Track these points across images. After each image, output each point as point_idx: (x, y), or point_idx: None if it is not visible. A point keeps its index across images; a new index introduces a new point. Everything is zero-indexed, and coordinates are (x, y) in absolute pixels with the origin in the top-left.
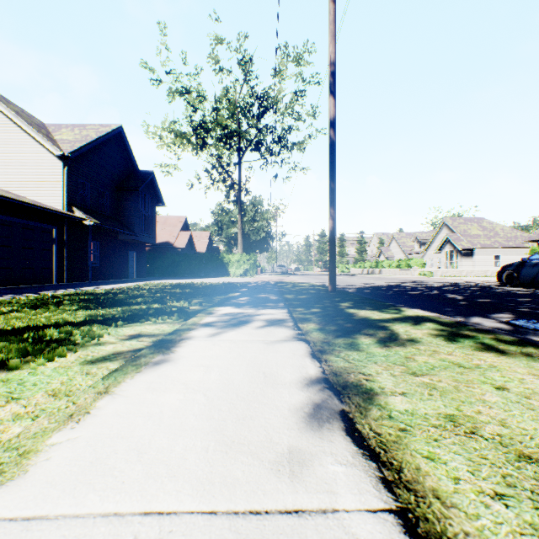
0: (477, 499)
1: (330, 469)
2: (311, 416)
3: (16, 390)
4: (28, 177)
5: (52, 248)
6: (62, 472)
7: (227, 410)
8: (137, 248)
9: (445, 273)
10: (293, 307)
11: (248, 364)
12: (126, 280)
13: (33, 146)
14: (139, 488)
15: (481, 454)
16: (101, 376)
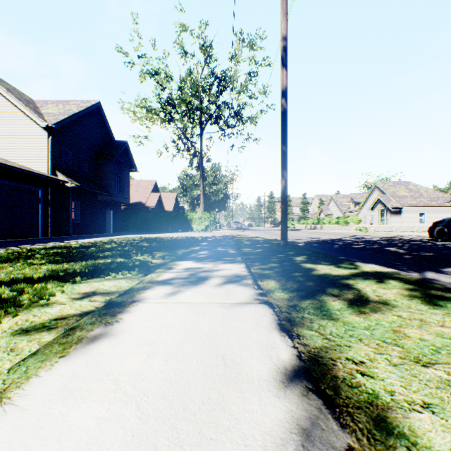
0: None
1: None
2: None
3: None
4: (17, 145)
5: (38, 207)
6: None
7: (166, 449)
8: (114, 207)
9: (378, 228)
10: (250, 262)
11: (203, 341)
12: (104, 234)
13: (22, 119)
14: None
15: None
16: (25, 355)
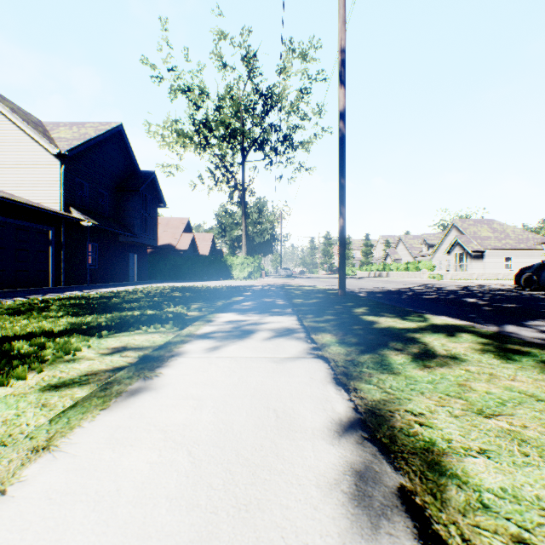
0: None
1: None
2: (354, 502)
3: None
4: (23, 176)
5: (48, 250)
6: None
7: (221, 487)
8: (138, 251)
9: (455, 276)
10: (303, 314)
11: (252, 395)
12: (126, 283)
13: (29, 144)
14: None
15: None
16: (60, 410)
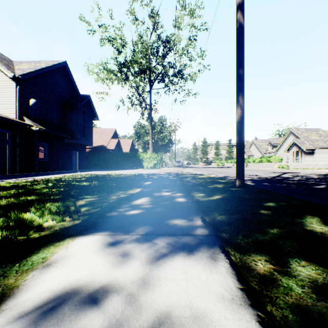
0: None
1: None
2: None
3: None
4: None
5: (6, 147)
6: None
7: None
8: (79, 149)
9: (297, 166)
10: (233, 245)
11: None
12: (68, 171)
13: None
14: None
15: None
16: None
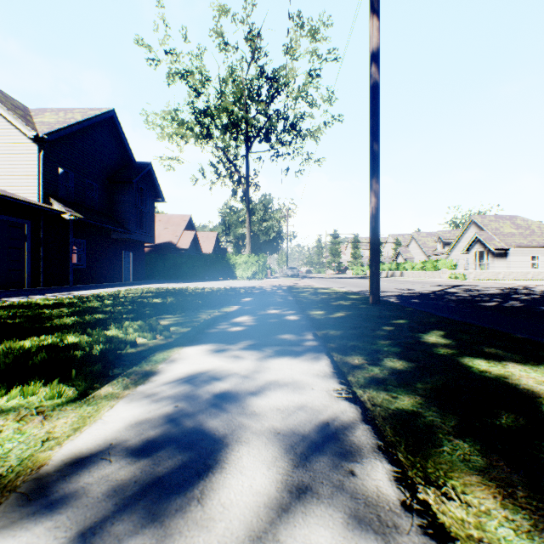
0: None
1: None
2: None
3: None
4: None
5: (24, 247)
6: None
7: None
8: (134, 248)
9: (479, 276)
10: (338, 351)
11: None
12: (118, 283)
13: (4, 128)
14: None
15: None
16: None
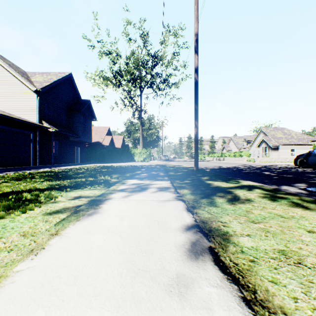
0: (313, 315)
1: (206, 290)
2: (190, 251)
3: (0, 232)
4: (16, 103)
5: (30, 145)
6: (21, 293)
7: (135, 246)
8: (80, 145)
9: (262, 160)
10: (173, 180)
11: (147, 215)
12: (74, 164)
13: (19, 85)
14: (73, 305)
15: (308, 279)
16: (55, 223)
